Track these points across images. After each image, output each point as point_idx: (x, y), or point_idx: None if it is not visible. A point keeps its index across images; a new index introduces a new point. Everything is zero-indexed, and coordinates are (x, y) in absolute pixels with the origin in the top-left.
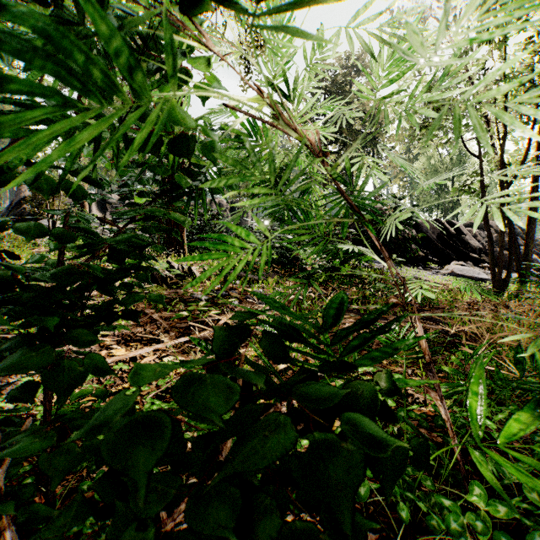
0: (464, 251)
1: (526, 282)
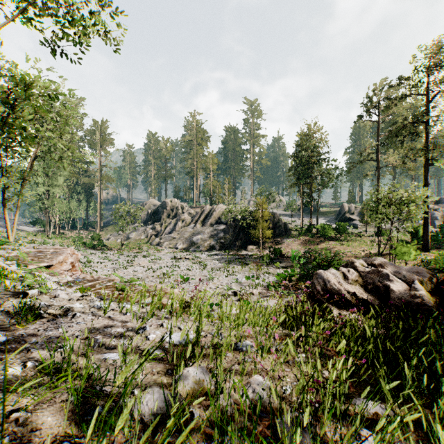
0: None
1: None
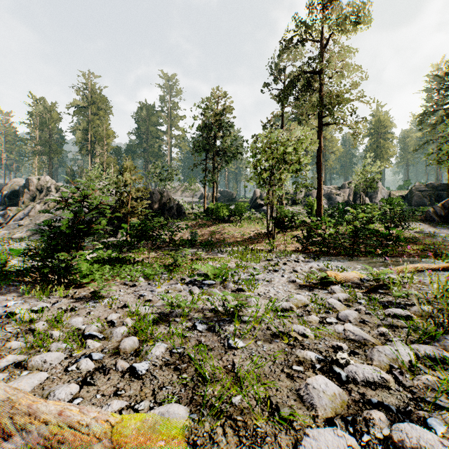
0: None
1: None
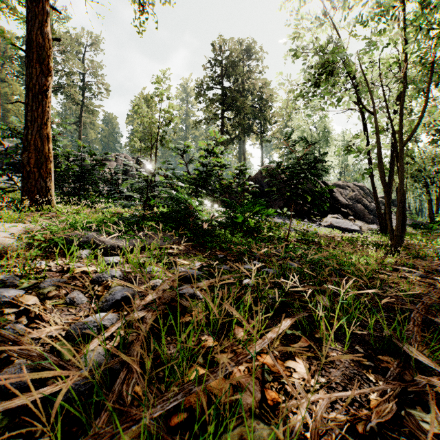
0: (336, 206)
1: (386, 232)
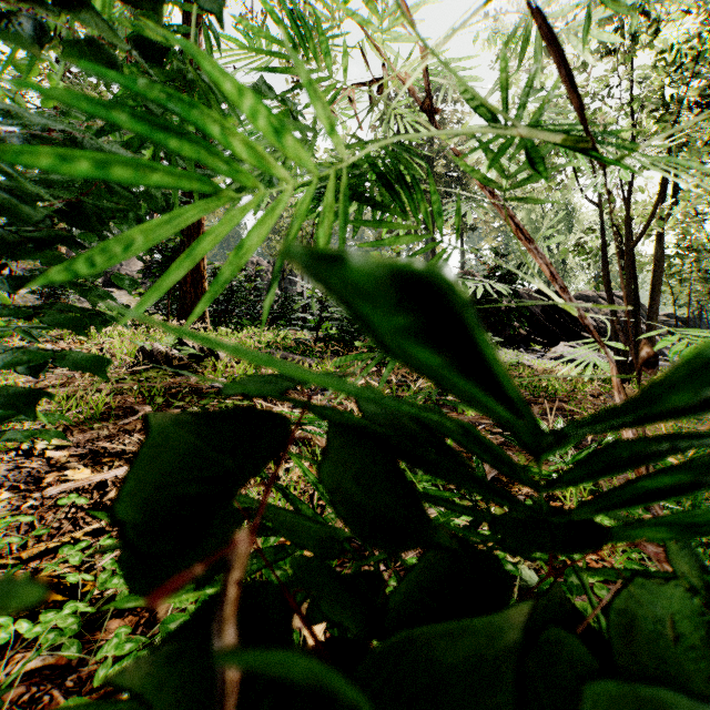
0: (574, 330)
1: None
